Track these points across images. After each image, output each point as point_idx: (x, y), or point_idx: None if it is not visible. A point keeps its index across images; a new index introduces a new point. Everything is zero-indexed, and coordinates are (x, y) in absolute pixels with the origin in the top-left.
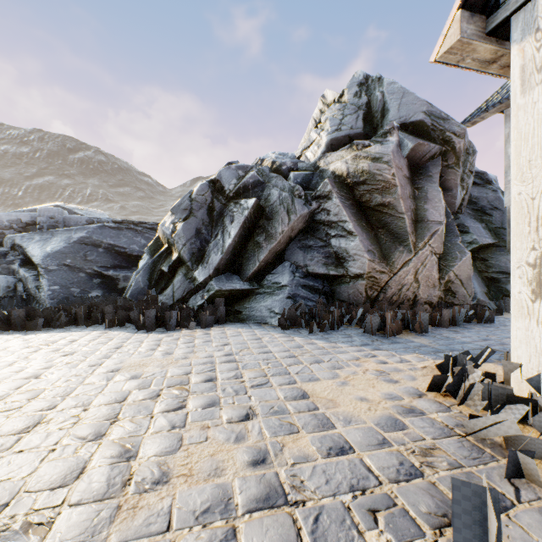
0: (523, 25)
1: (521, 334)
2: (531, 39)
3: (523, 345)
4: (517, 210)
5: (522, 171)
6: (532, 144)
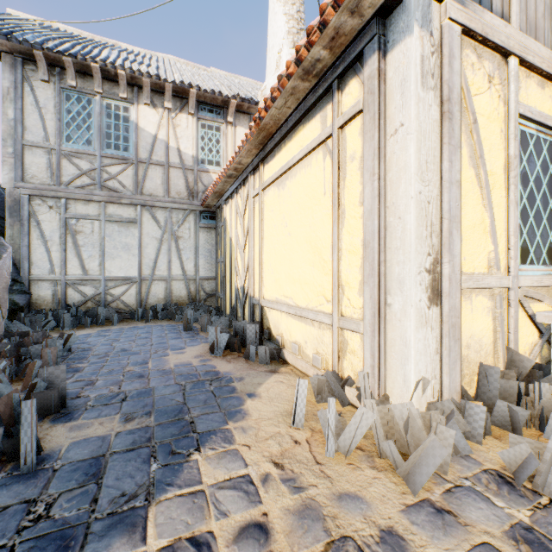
0: (423, 14)
1: (421, 346)
2: (427, 37)
3: (423, 356)
4: (419, 210)
5: (422, 170)
6: (428, 146)
